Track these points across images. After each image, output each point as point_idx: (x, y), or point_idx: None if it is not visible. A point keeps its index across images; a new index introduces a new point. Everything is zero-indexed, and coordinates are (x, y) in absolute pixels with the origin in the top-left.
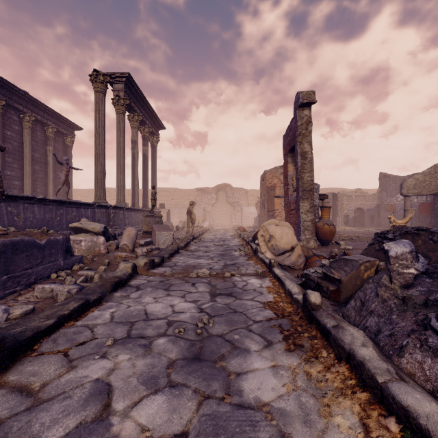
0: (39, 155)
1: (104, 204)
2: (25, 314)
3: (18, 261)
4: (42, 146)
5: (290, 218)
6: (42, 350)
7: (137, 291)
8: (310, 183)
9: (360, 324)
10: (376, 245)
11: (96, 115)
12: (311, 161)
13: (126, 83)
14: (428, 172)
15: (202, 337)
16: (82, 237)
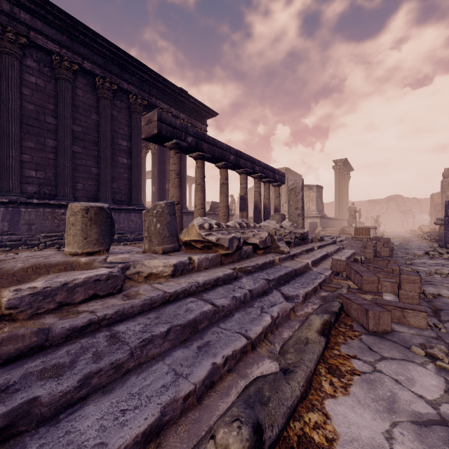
0: None
1: (340, 218)
2: None
3: None
4: None
5: None
6: None
7: None
8: None
9: None
10: None
11: (336, 182)
12: None
13: (343, 161)
14: None
15: (404, 240)
16: None
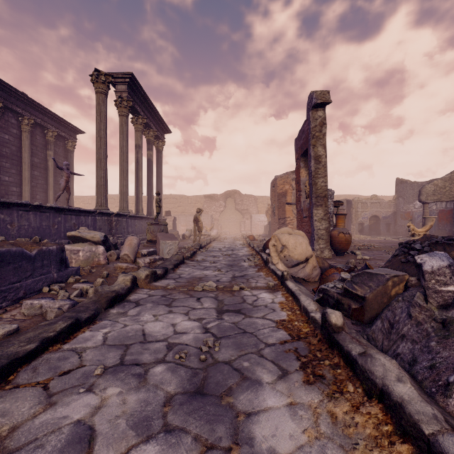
0: (38, 159)
1: (105, 211)
2: (8, 335)
3: (4, 274)
4: (42, 150)
5: (303, 226)
6: (18, 381)
7: (136, 308)
8: (324, 188)
9: (389, 349)
10: (402, 256)
11: (97, 117)
12: (326, 165)
13: (130, 84)
14: (448, 177)
15: (206, 364)
16: (80, 246)
